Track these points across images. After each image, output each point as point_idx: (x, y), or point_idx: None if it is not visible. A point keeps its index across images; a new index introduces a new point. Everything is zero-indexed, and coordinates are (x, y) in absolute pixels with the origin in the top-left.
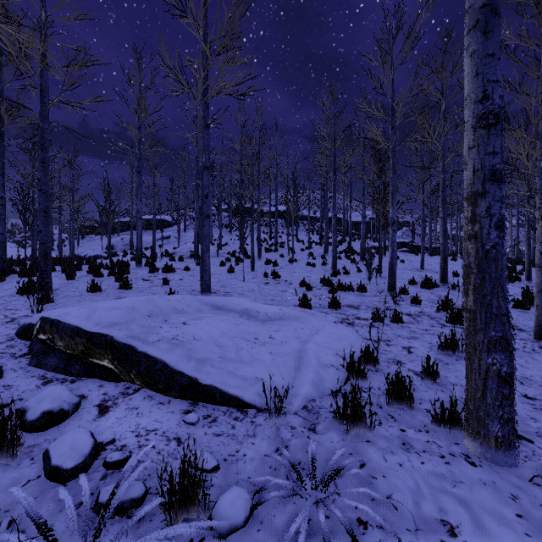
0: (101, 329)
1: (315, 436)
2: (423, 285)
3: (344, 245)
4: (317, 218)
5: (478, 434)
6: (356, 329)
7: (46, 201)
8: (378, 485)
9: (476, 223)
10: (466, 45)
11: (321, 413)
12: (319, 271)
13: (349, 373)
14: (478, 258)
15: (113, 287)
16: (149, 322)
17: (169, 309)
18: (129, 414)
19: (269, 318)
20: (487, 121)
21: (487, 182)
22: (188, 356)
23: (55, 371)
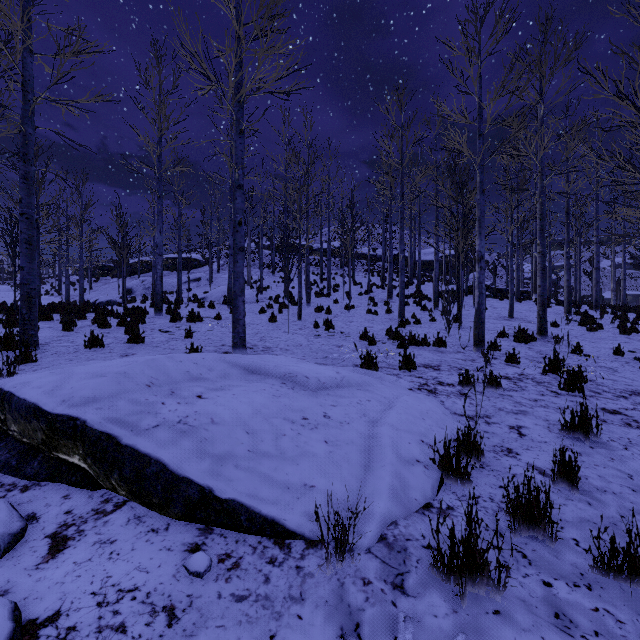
0: (68, 409)
1: (405, 602)
2: (516, 338)
3: (411, 288)
4: (377, 257)
5: None
6: (441, 400)
7: (29, 228)
8: None
9: None
10: None
11: (410, 551)
12: (383, 320)
13: (443, 473)
14: None
15: (120, 341)
16: (147, 395)
17: (180, 375)
18: (98, 554)
19: (323, 386)
20: None
21: None
22: (200, 450)
23: (2, 470)
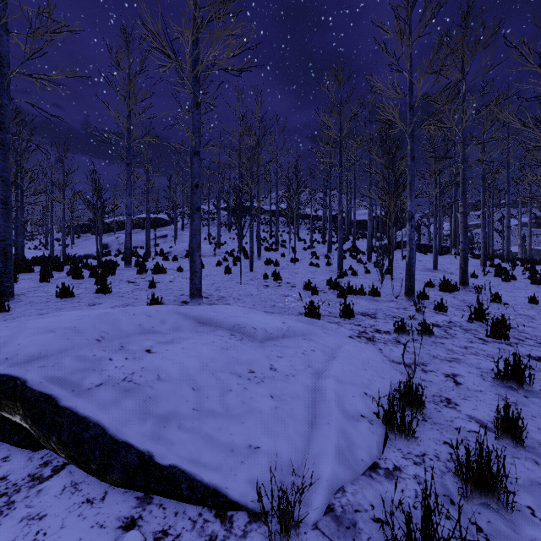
0: (9, 368)
1: None
2: (442, 288)
3: (347, 244)
4: (318, 217)
5: None
6: (379, 347)
7: (5, 190)
8: None
9: None
10: None
11: (359, 526)
12: (324, 272)
13: (387, 427)
14: None
15: (89, 291)
16: (95, 350)
17: (132, 328)
18: (22, 535)
19: (270, 336)
20: None
21: None
22: (143, 410)
23: None
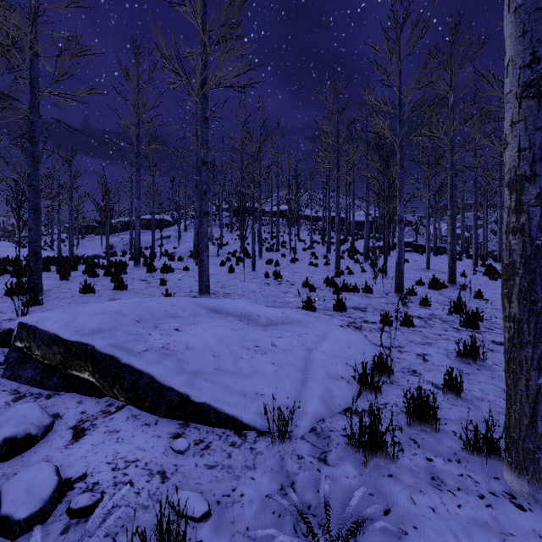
0: (80, 338)
1: (327, 469)
2: (430, 286)
3: (346, 244)
4: (318, 218)
5: (526, 469)
6: (365, 334)
7: (36, 197)
8: (409, 541)
9: (522, 213)
10: (507, 1)
11: (332, 438)
12: (322, 271)
13: (361, 386)
14: (525, 256)
15: (107, 288)
16: (137, 328)
17: (161, 313)
18: (108, 439)
19: (271, 323)
20: (537, 89)
21: (537, 163)
22: (179, 368)
23: (30, 384)
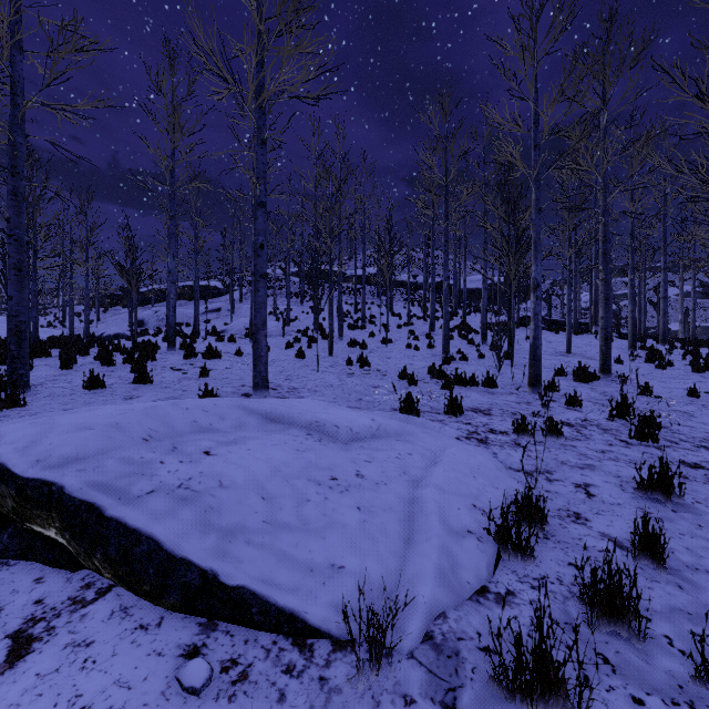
0: (42, 472)
1: None
2: (576, 377)
3: (456, 320)
4: (418, 285)
5: None
6: (494, 451)
7: (19, 252)
8: None
9: None
10: None
11: (463, 655)
12: (425, 356)
13: (499, 546)
14: None
15: (124, 381)
16: (142, 452)
17: (186, 425)
18: (68, 662)
19: (356, 437)
20: None
21: None
22: (204, 522)
23: None
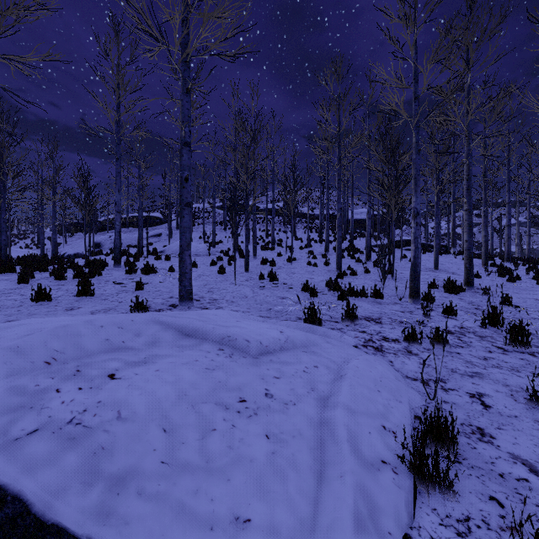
0: None
1: None
2: (446, 289)
3: (345, 243)
4: (315, 216)
5: None
6: (390, 359)
7: None
8: None
9: None
10: None
11: None
12: (322, 272)
13: (415, 476)
14: None
15: (70, 293)
16: (40, 378)
17: (97, 344)
18: None
19: (265, 350)
20: None
21: None
22: (90, 469)
23: None
